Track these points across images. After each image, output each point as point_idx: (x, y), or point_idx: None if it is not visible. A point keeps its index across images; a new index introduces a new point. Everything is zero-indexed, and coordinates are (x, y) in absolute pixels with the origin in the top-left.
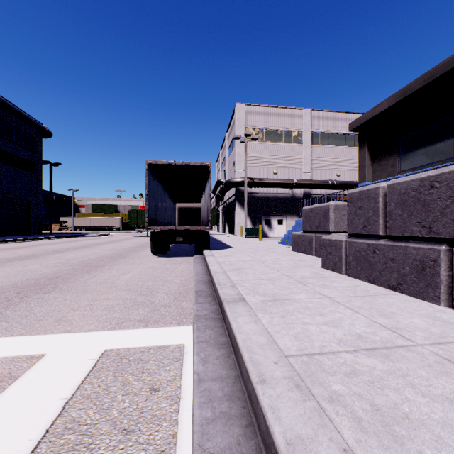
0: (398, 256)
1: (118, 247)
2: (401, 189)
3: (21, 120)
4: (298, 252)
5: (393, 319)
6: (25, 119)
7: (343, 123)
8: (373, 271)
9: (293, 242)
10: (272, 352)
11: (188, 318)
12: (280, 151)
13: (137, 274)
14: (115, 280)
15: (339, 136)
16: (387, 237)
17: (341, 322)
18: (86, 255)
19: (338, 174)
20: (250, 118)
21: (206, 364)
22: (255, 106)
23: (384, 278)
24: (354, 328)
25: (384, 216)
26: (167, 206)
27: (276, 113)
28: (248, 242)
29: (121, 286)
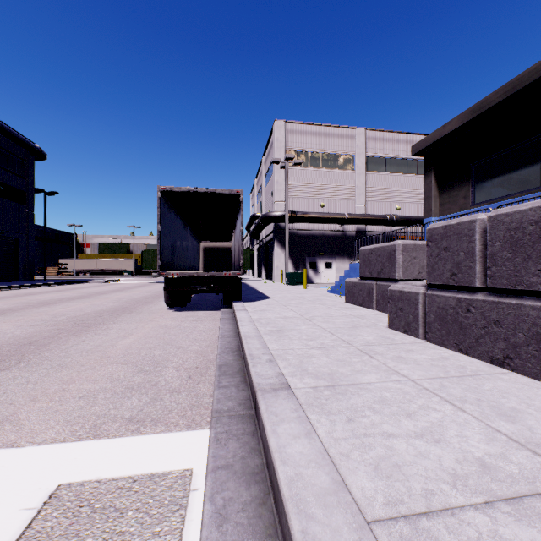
0: (506, 318)
1: (126, 298)
2: (512, 222)
3: (6, 138)
4: (354, 305)
5: (521, 424)
6: (11, 136)
7: (404, 145)
8: (466, 337)
9: (347, 292)
10: (342, 514)
11: (203, 415)
12: (328, 179)
13: (143, 337)
14: (109, 347)
15: (399, 162)
16: (487, 290)
17: (443, 431)
18: (82, 309)
19: (397, 207)
20: (292, 138)
21: (224, 526)
22: (297, 123)
23: (484, 348)
24: (468, 446)
25: (483, 260)
26: (188, 245)
27: (323, 132)
28: (290, 290)
29: (116, 357)
